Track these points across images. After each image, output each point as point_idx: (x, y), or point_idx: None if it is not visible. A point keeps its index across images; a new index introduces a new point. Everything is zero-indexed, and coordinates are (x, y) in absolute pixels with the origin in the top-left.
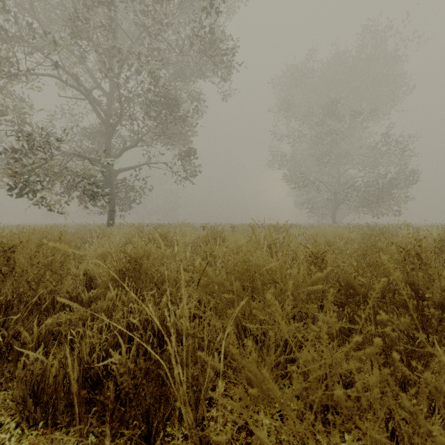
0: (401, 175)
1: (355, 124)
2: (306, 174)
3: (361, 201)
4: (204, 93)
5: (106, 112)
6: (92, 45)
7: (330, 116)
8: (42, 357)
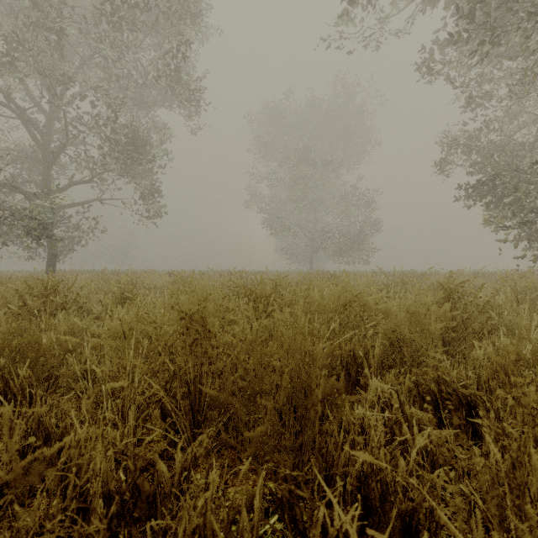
0: (367, 224)
1: (330, 171)
2: (283, 219)
3: (334, 248)
4: (170, 127)
5: (44, 135)
6: (35, 67)
7: (305, 162)
8: (97, 329)
